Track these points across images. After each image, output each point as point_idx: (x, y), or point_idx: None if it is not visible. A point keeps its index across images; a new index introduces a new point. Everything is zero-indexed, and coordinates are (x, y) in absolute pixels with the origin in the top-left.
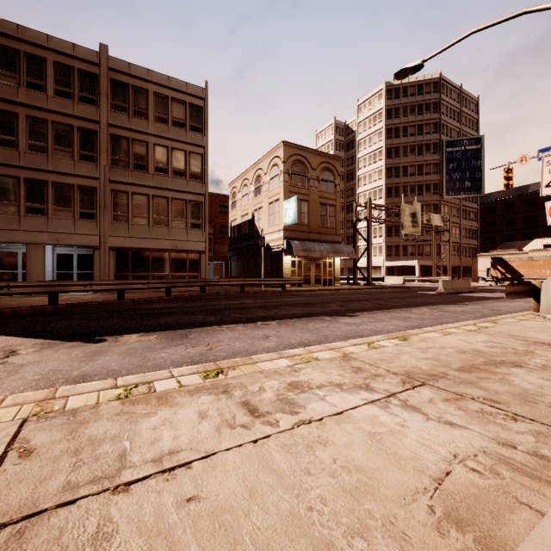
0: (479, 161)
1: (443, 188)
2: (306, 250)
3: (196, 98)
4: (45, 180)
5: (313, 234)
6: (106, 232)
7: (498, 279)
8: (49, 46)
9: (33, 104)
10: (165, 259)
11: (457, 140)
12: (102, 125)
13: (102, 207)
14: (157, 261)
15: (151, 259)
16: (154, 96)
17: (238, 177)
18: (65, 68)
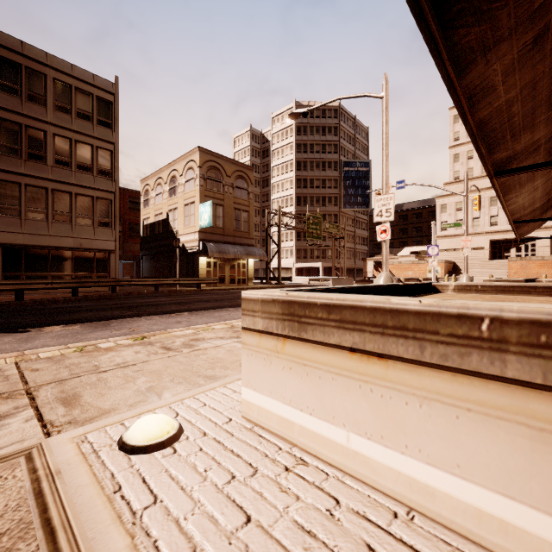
0: (368, 181)
1: (342, 201)
2: (220, 252)
3: (105, 92)
4: None
5: (228, 237)
6: None
7: None
8: None
9: None
10: (68, 258)
11: (352, 162)
12: None
13: None
14: (58, 260)
15: (49, 258)
16: (54, 83)
17: (152, 175)
18: None
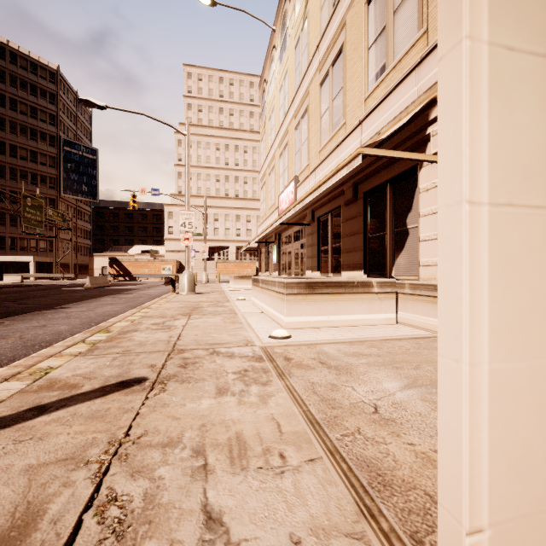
0: (95, 171)
1: (62, 184)
2: None
3: None
4: None
5: None
6: None
7: (116, 276)
8: None
9: None
10: None
11: (76, 143)
12: None
13: None
14: None
15: None
16: None
17: None
18: None
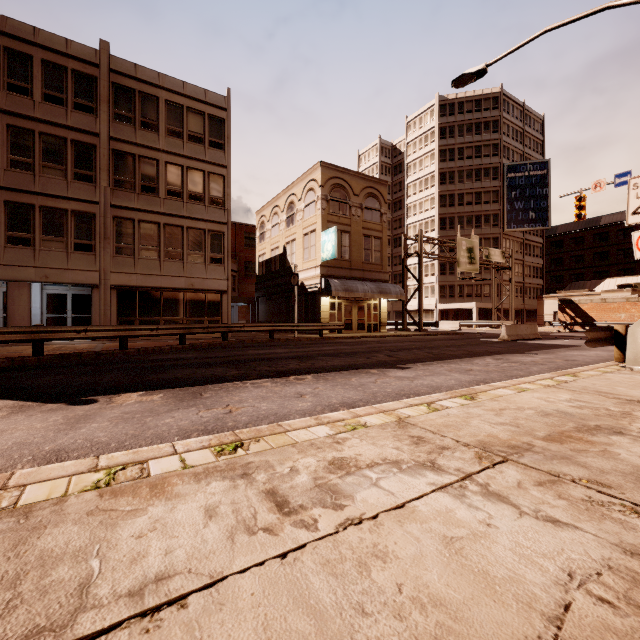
0: (544, 189)
1: (505, 219)
2: (347, 290)
3: (217, 108)
4: (31, 203)
5: (356, 271)
6: (107, 268)
7: (567, 324)
8: (36, 40)
9: (15, 111)
10: (179, 300)
11: (520, 165)
12: (101, 138)
13: (102, 237)
14: (170, 302)
15: (162, 300)
16: (166, 105)
17: (268, 204)
18: (55, 68)
